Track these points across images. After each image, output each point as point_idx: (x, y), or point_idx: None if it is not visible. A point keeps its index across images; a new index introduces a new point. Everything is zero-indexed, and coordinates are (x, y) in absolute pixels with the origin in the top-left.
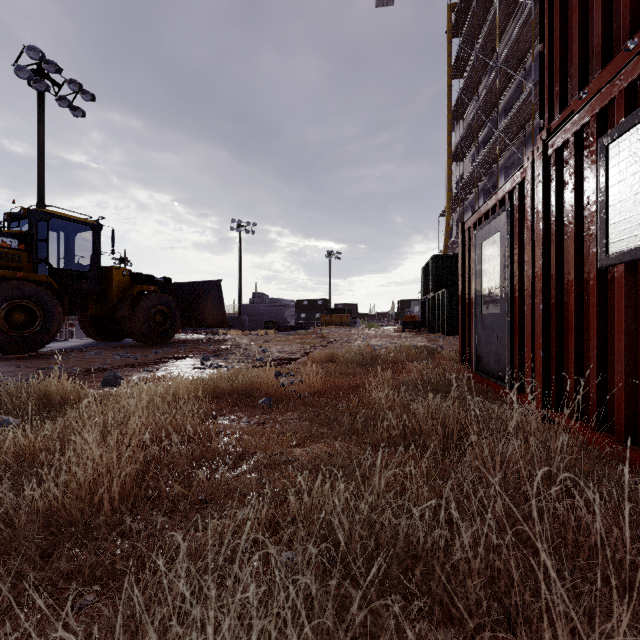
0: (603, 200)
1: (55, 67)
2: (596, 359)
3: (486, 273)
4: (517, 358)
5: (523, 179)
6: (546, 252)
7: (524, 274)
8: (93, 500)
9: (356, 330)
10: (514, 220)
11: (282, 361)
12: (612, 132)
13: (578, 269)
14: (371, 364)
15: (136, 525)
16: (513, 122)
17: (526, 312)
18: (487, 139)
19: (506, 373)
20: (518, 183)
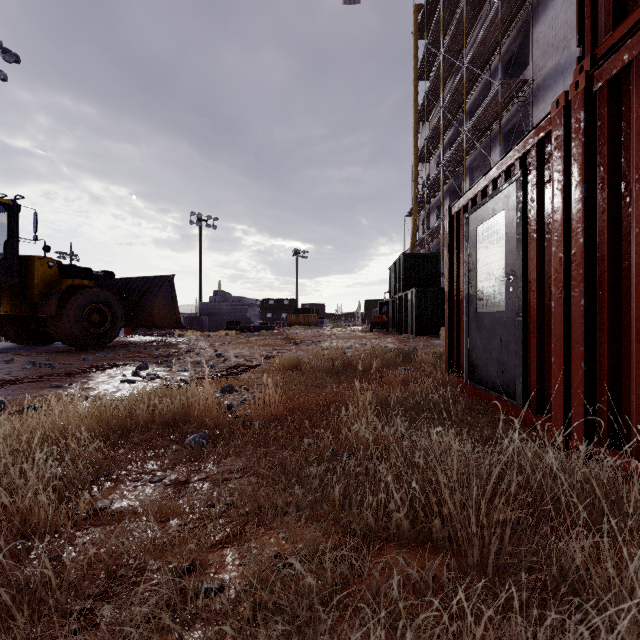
0: None
1: None
2: None
3: (483, 263)
4: (534, 369)
5: (545, 136)
6: (590, 226)
7: (545, 260)
8: None
9: (323, 330)
10: (527, 192)
11: (237, 369)
12: None
13: None
14: (342, 371)
15: None
16: (479, 122)
17: (554, 309)
18: (452, 141)
19: (516, 387)
20: (536, 142)
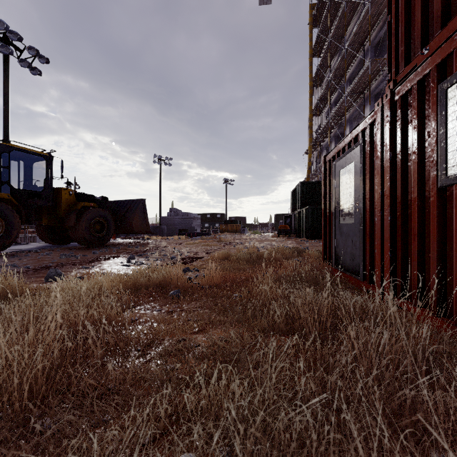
0: (443, 133)
1: (17, 36)
2: (437, 259)
3: (343, 193)
4: (368, 257)
5: (373, 121)
6: (393, 176)
7: (374, 193)
8: (5, 396)
9: (245, 236)
10: (366, 152)
11: (190, 259)
12: (451, 78)
13: (420, 188)
14: (256, 261)
15: (38, 426)
16: (356, 88)
17: (376, 222)
18: (337, 100)
19: (359, 269)
20: (369, 124)
